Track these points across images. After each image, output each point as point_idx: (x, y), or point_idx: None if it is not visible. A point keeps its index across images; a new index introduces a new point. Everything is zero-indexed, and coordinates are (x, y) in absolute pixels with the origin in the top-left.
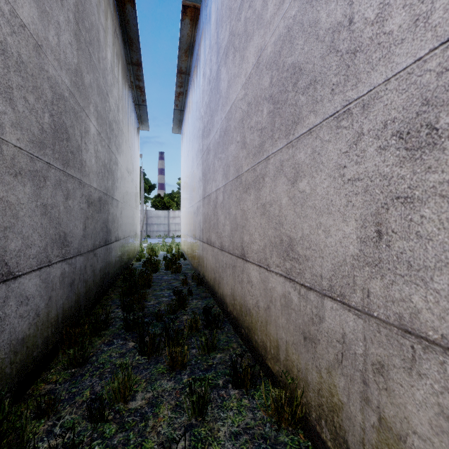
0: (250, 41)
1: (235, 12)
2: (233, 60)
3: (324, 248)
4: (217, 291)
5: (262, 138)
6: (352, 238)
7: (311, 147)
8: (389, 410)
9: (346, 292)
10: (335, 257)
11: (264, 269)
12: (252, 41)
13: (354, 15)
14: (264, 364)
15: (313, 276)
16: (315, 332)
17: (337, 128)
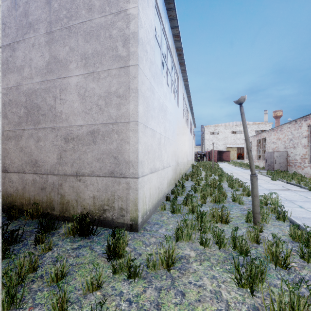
0: (11, 72)
1: None
2: None
3: (48, 162)
4: None
5: (21, 120)
6: (55, 158)
7: (44, 133)
8: (62, 192)
9: (54, 171)
10: (51, 163)
11: (22, 173)
12: (13, 74)
13: (56, 107)
14: (22, 211)
15: (45, 170)
16: (45, 186)
17: (52, 131)
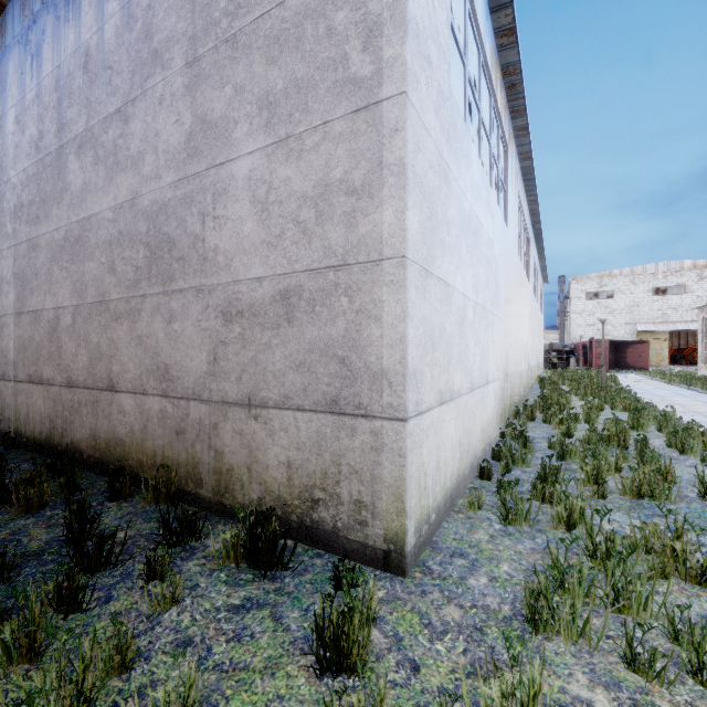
0: (122, 171)
1: (98, 115)
2: (95, 167)
3: (190, 369)
4: (60, 443)
5: (139, 276)
6: (204, 362)
7: (182, 302)
8: (219, 444)
9: (202, 393)
10: (196, 374)
11: (140, 395)
12: (125, 174)
13: (205, 238)
14: (141, 479)
15: (184, 389)
16: (185, 426)
17: (197, 297)
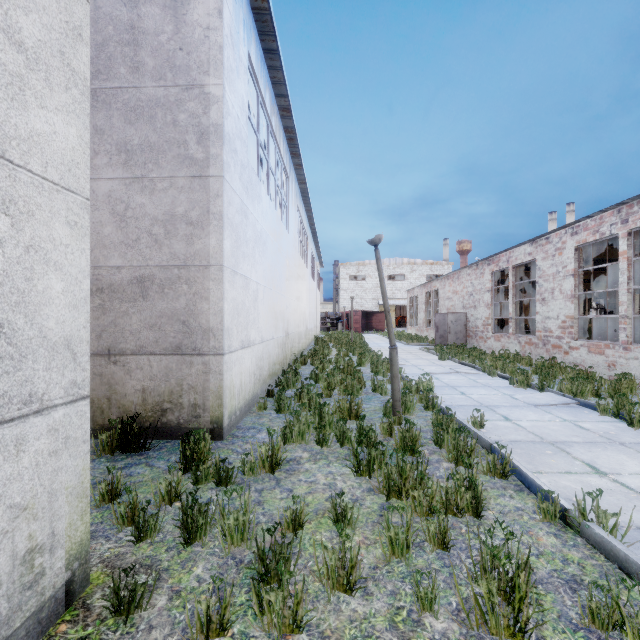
0: None
1: None
2: None
3: None
4: None
5: None
6: None
7: None
8: None
9: None
10: None
11: None
12: None
13: None
14: None
15: None
16: None
17: None
